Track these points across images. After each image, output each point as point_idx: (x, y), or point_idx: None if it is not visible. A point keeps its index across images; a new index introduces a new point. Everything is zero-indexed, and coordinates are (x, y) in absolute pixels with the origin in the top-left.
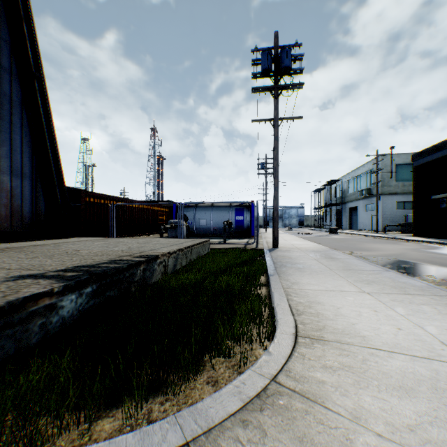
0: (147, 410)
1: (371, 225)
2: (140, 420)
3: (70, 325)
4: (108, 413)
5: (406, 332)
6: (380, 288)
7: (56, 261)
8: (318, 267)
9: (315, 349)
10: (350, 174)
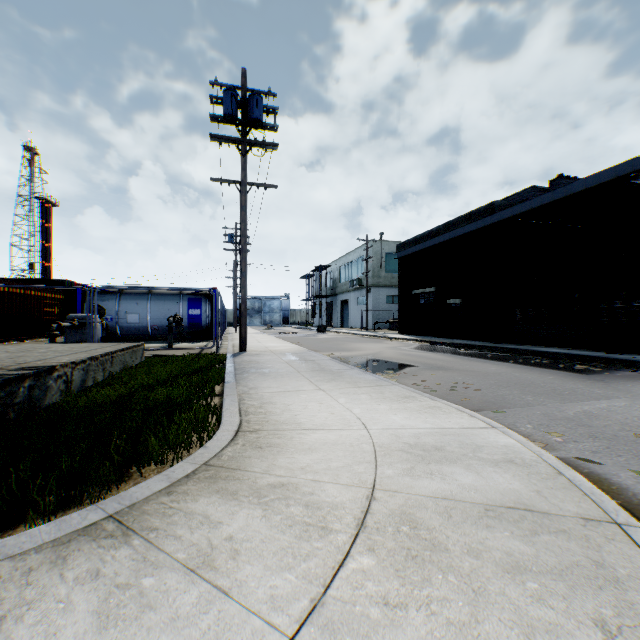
0: None
1: (362, 322)
2: None
3: None
4: (3, 535)
5: (337, 415)
6: (337, 384)
7: None
8: (286, 370)
9: (252, 438)
10: (342, 260)
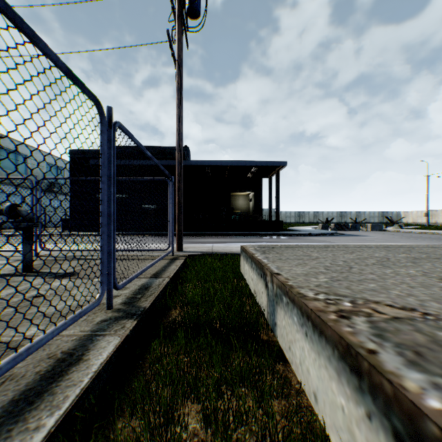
0: None
1: None
2: None
3: None
4: None
5: None
6: None
7: None
8: None
9: None
10: None
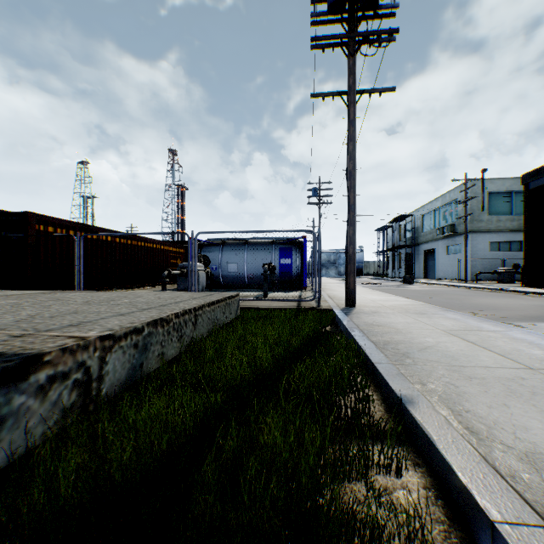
0: None
1: (458, 273)
2: None
3: None
4: None
5: None
6: None
7: None
8: (488, 359)
9: None
10: (426, 208)
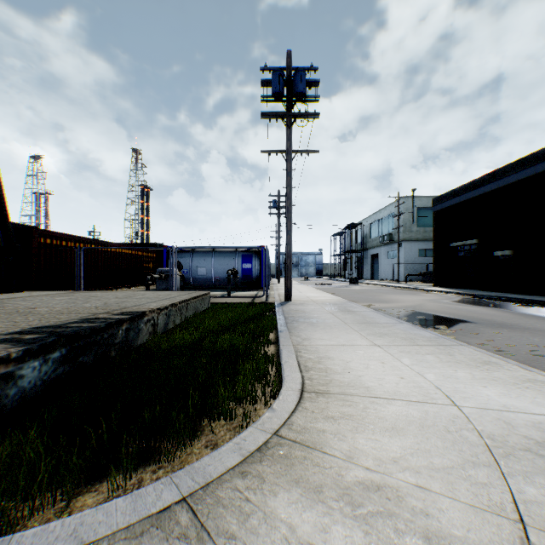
0: (137, 480)
1: (393, 275)
2: (130, 490)
3: (34, 397)
4: (90, 488)
5: (408, 380)
6: (391, 340)
7: (6, 322)
8: (332, 321)
9: (319, 402)
10: (372, 218)
